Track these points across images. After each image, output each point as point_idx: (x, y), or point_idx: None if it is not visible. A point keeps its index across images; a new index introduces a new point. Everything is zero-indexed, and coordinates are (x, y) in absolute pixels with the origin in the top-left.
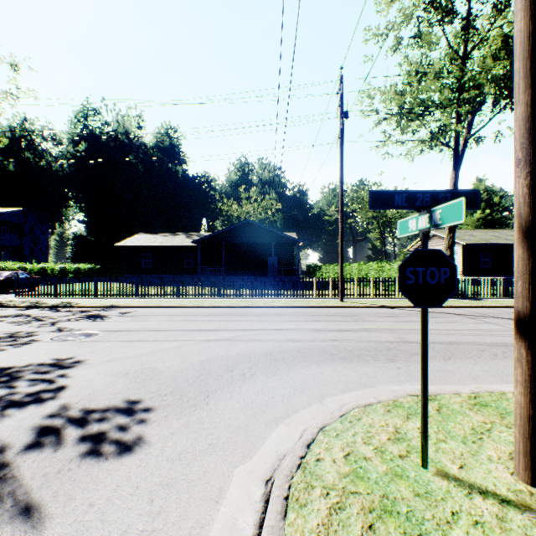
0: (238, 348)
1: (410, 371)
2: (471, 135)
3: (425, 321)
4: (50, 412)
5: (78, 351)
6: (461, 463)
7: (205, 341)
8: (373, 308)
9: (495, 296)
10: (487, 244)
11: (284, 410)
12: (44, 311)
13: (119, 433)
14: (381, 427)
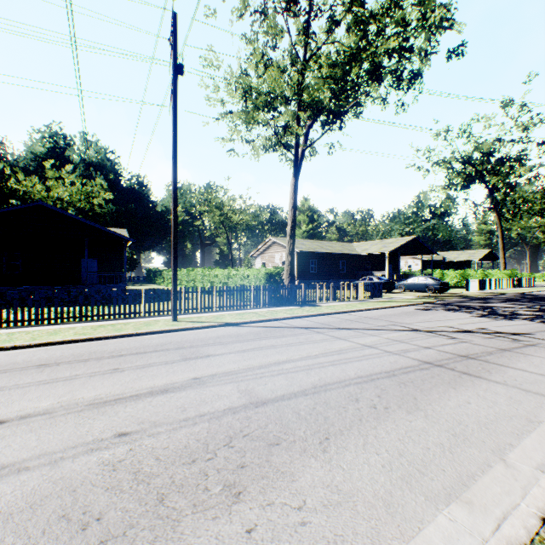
0: None
1: (277, 539)
2: (308, 146)
3: None
4: None
5: None
6: None
7: None
8: (215, 328)
9: (327, 301)
10: (314, 253)
11: None
12: None
13: None
14: None
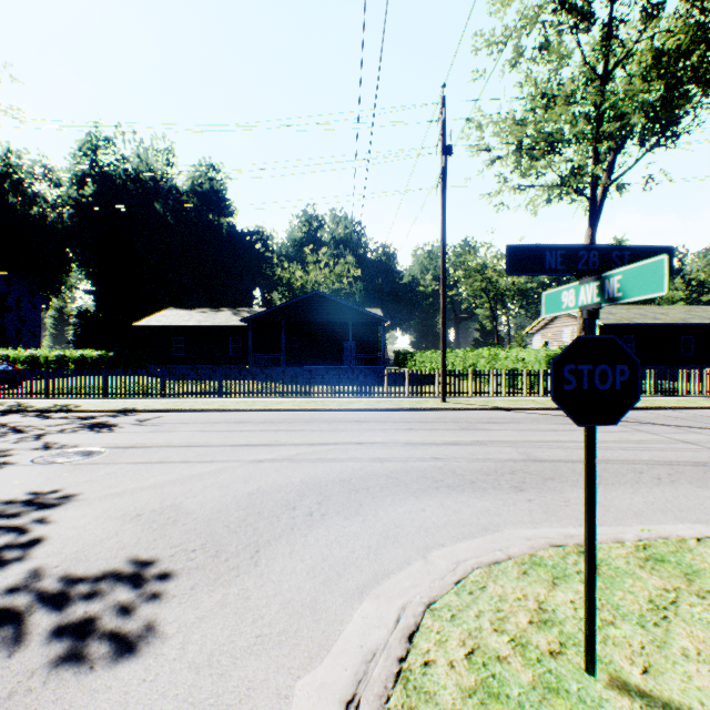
0: (302, 473)
1: (547, 505)
2: (613, 180)
3: (593, 447)
4: (12, 584)
5: (69, 479)
6: (645, 664)
7: (256, 462)
8: (485, 411)
9: (644, 394)
10: (629, 325)
11: (371, 573)
12: (29, 417)
13: (116, 619)
14: (517, 601)
